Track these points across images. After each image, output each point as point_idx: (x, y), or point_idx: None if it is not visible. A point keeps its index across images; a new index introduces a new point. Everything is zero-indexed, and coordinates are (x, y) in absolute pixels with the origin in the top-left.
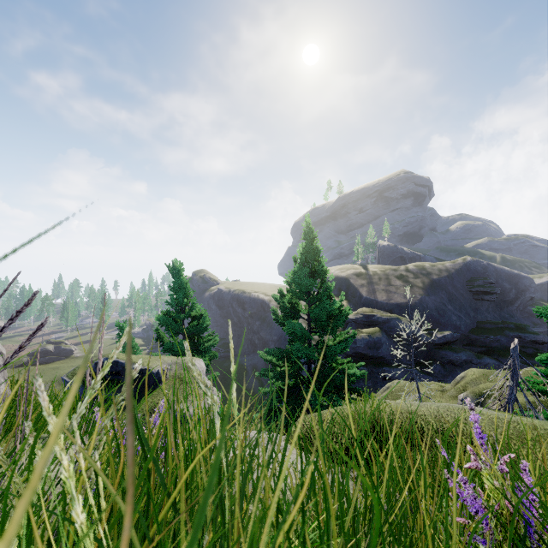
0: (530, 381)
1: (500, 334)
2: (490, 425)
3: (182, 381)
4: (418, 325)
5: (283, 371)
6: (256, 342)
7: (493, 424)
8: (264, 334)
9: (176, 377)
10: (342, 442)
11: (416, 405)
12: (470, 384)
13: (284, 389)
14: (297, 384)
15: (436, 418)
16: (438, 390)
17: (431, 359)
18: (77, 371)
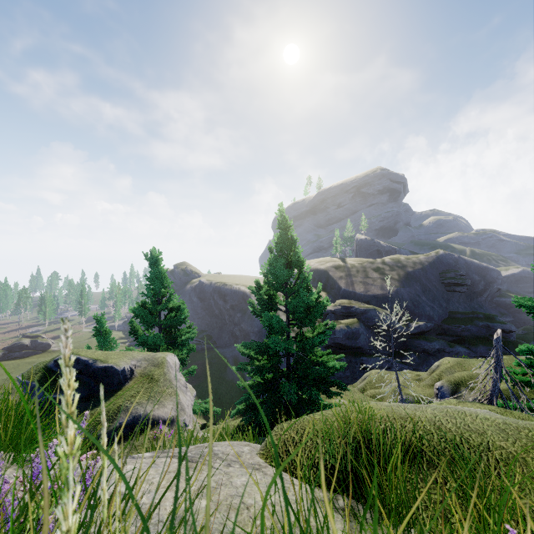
0: (510, 371)
1: (470, 323)
2: (498, 433)
3: (151, 379)
4: (398, 316)
5: (263, 364)
6: (237, 333)
7: (502, 431)
8: (245, 326)
9: (145, 374)
10: (327, 458)
11: (410, 408)
12: (445, 372)
13: (264, 382)
14: (277, 377)
15: (435, 425)
16: (415, 379)
17: (406, 348)
18: (34, 369)
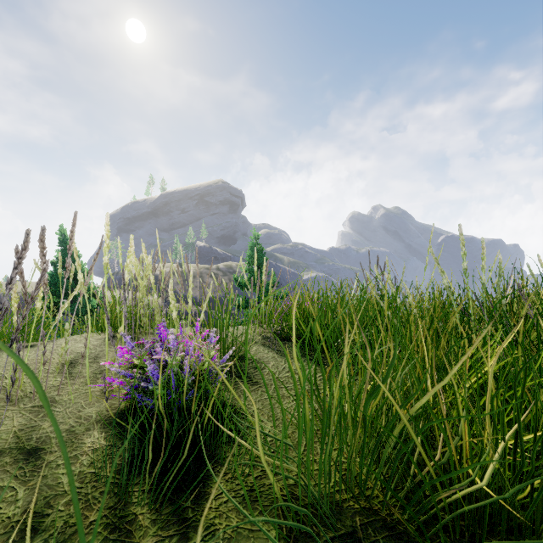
0: None
1: None
2: None
3: None
4: None
5: None
6: None
7: None
8: None
9: None
10: None
11: None
12: None
13: None
14: None
15: None
16: None
17: None
18: None
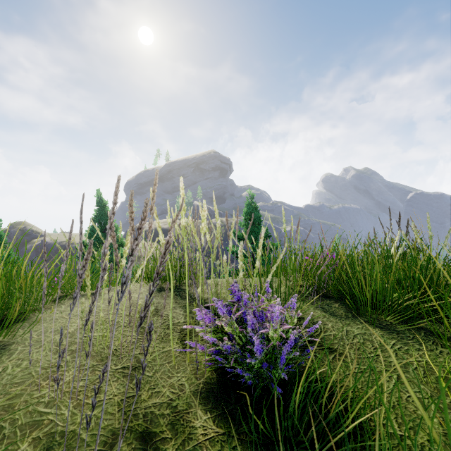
0: None
1: None
2: None
3: None
4: None
5: None
6: None
7: None
8: None
9: None
10: None
11: None
12: None
13: None
14: None
15: None
16: None
17: None
18: None
